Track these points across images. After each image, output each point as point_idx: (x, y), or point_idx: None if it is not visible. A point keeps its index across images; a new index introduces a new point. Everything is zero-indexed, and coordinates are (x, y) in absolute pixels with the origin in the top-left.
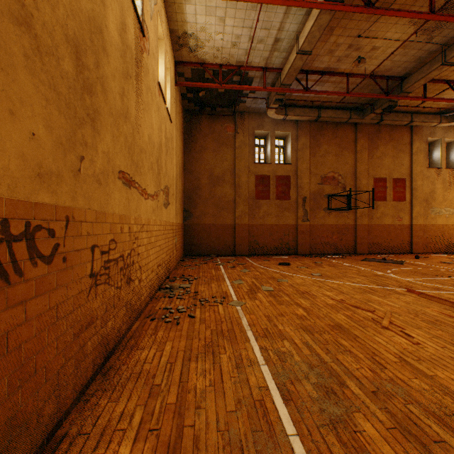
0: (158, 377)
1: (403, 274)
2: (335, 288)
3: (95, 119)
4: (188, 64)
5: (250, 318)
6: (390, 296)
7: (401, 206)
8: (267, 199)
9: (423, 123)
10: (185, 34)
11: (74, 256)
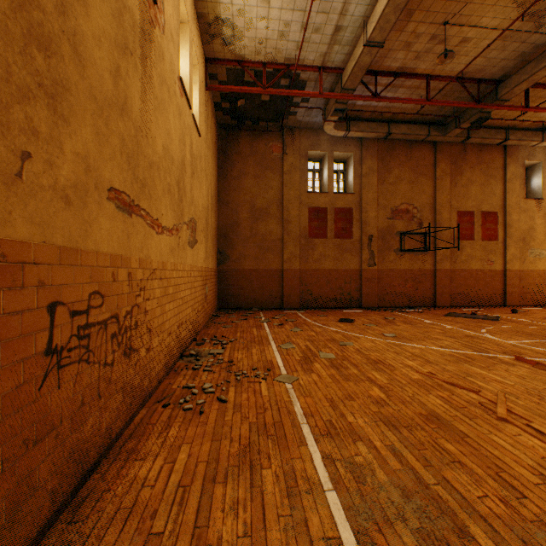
0: (160, 517)
1: (503, 335)
2: (418, 355)
3: (57, 96)
4: (222, 62)
5: (305, 402)
6: (495, 367)
7: (492, 247)
8: (324, 238)
9: (521, 141)
10: (218, 20)
11: (6, 323)
